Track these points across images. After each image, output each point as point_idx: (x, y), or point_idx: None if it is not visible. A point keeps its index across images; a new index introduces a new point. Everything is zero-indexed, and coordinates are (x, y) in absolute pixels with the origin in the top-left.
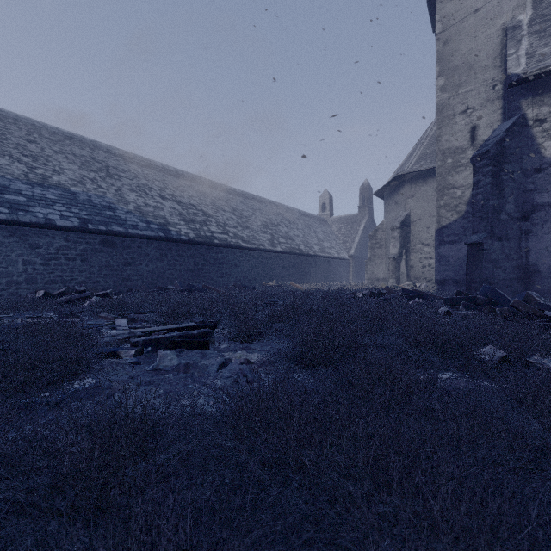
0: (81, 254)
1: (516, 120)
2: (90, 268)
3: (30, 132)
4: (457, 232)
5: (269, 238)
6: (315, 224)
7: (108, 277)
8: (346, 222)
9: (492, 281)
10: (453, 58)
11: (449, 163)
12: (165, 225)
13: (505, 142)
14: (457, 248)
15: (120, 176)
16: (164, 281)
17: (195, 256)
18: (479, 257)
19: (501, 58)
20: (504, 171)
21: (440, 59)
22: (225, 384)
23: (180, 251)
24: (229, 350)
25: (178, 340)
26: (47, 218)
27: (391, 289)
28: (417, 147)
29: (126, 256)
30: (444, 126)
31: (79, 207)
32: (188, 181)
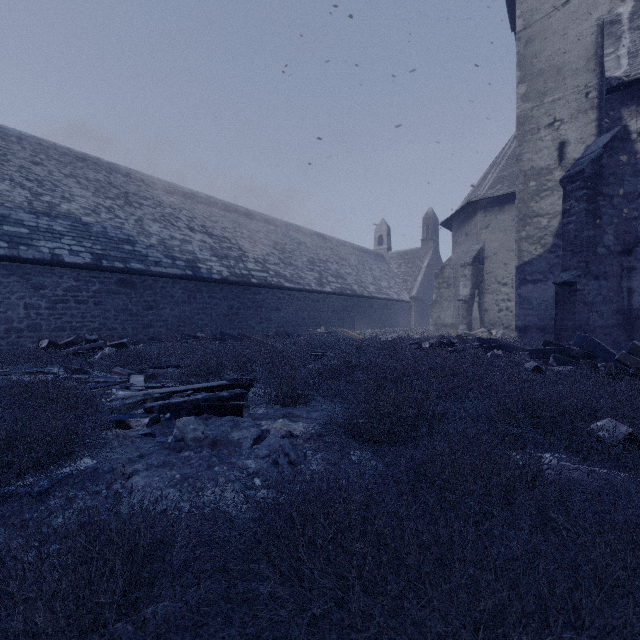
0: (94, 296)
1: (617, 133)
2: (105, 312)
3: (36, 152)
4: (542, 270)
5: (316, 277)
6: (370, 260)
7: (126, 323)
8: (407, 258)
9: (586, 329)
10: (537, 61)
11: (533, 186)
12: (194, 261)
13: (603, 160)
14: (542, 288)
15: (142, 203)
16: (192, 327)
17: (229, 298)
18: (572, 300)
19: (596, 60)
20: (601, 195)
21: (521, 63)
22: (261, 467)
23: (211, 293)
24: (267, 418)
25: (204, 404)
26: (54, 253)
27: (463, 338)
28: (493, 168)
29: (148, 298)
30: (526, 142)
31: (92, 240)
32: (222, 210)
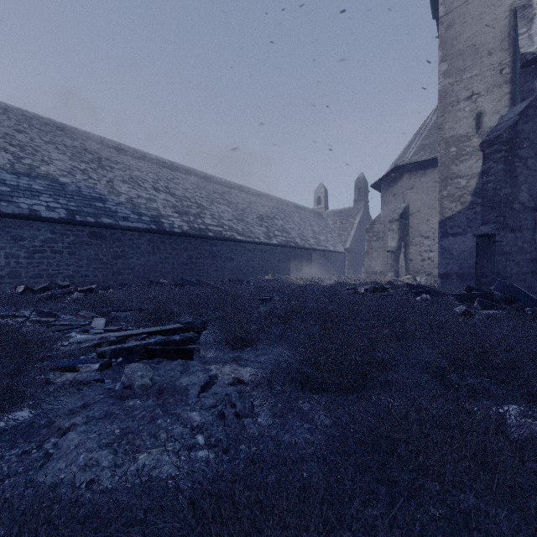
0: (68, 247)
1: (531, 102)
2: (78, 261)
3: (20, 122)
4: (461, 224)
5: (264, 231)
6: (310, 217)
7: (98, 271)
8: (341, 215)
9: (504, 276)
10: (457, 42)
11: (453, 151)
12: (158, 217)
13: (519, 126)
14: (461, 240)
15: (113, 167)
16: (156, 274)
17: (189, 249)
18: (491, 250)
19: (509, 41)
20: (517, 157)
21: (443, 44)
22: (206, 420)
23: (173, 244)
24: (216, 362)
25: (156, 348)
26: (32, 209)
27: (395, 284)
28: (416, 138)
29: (117, 249)
30: (447, 113)
31: (67, 198)
32: (183, 173)
